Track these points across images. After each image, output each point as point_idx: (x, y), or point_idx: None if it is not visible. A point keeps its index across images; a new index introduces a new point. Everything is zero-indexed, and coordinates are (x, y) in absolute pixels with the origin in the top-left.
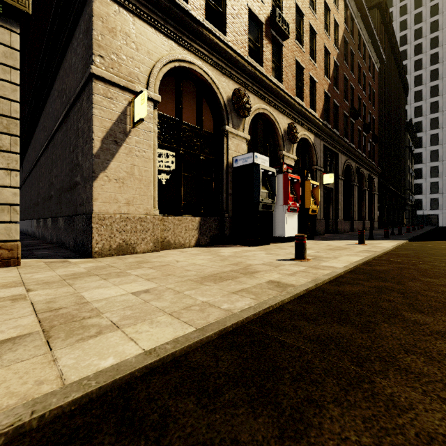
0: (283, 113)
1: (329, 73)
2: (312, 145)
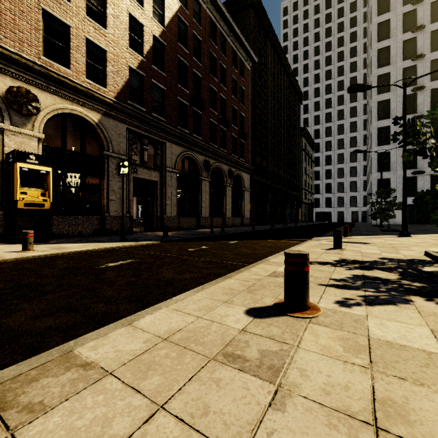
0: (3, 72)
1: (144, 48)
2: (96, 125)
